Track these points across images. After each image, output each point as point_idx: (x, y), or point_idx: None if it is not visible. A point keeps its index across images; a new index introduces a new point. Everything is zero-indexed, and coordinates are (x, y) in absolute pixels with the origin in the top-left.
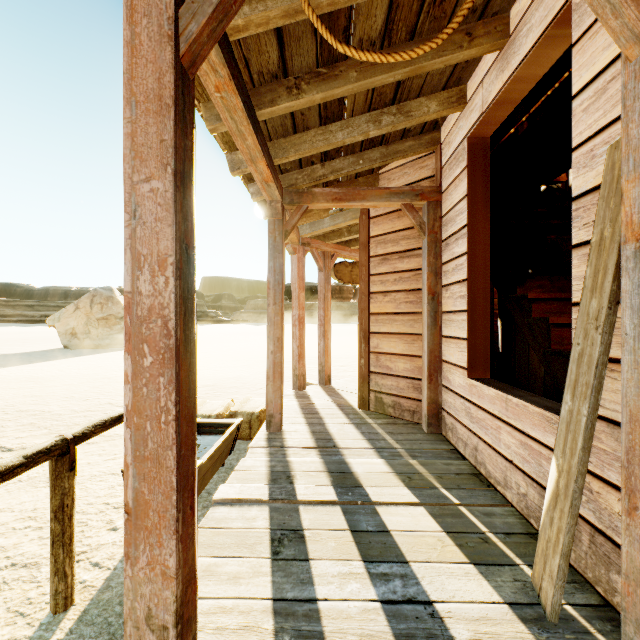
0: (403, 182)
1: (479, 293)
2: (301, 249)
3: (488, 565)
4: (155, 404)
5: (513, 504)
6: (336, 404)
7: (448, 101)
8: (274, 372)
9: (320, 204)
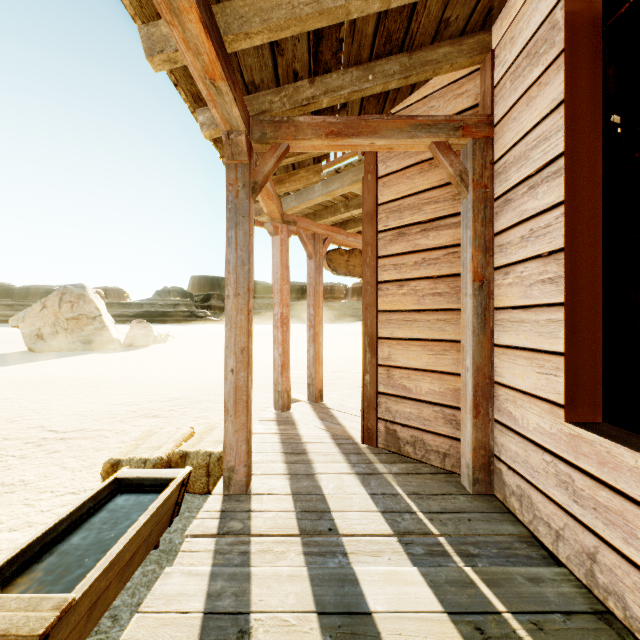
0: None
1: (584, 273)
2: (285, 228)
3: None
4: None
5: None
6: (330, 435)
7: None
8: (236, 401)
9: (307, 141)
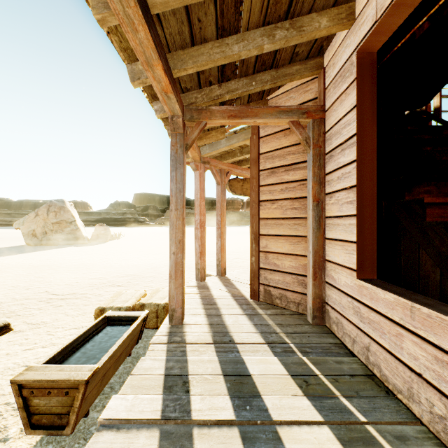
0: (289, 105)
1: (367, 199)
2: (202, 166)
3: None
4: None
5: (423, 421)
6: (231, 294)
7: (338, 17)
8: (176, 271)
9: (217, 120)
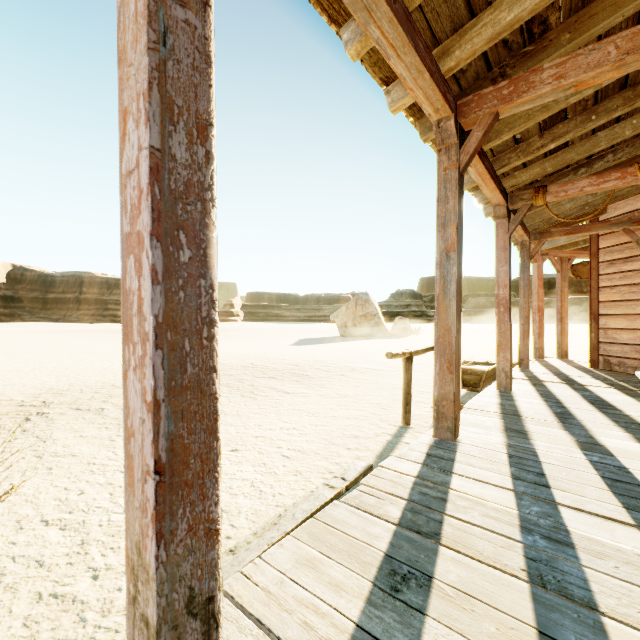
0: (626, 210)
1: None
2: (540, 259)
3: (636, 397)
4: (504, 320)
5: None
6: (570, 365)
7: None
8: (523, 335)
9: (555, 237)
